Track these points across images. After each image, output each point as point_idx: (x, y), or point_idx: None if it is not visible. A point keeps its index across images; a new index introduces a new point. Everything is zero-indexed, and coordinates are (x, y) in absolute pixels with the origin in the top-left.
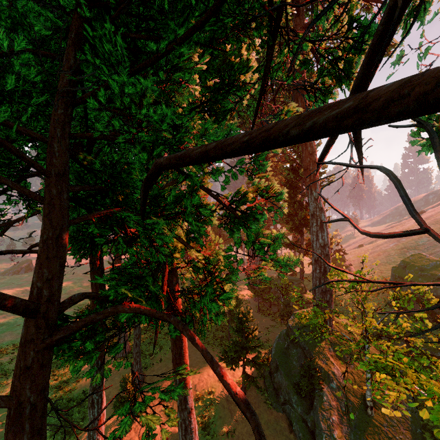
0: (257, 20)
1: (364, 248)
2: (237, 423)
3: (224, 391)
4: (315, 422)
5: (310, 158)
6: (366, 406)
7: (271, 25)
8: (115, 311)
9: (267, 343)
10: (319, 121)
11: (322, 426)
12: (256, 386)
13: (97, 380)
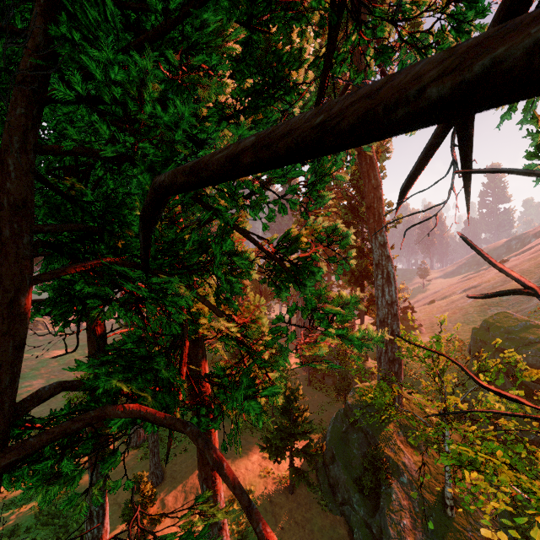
0: None
1: (436, 305)
2: (283, 531)
3: (266, 489)
4: (381, 528)
5: (374, 193)
6: (444, 505)
7: None
8: (102, 416)
9: (320, 425)
10: (511, 53)
11: (390, 533)
12: (307, 483)
13: (82, 510)
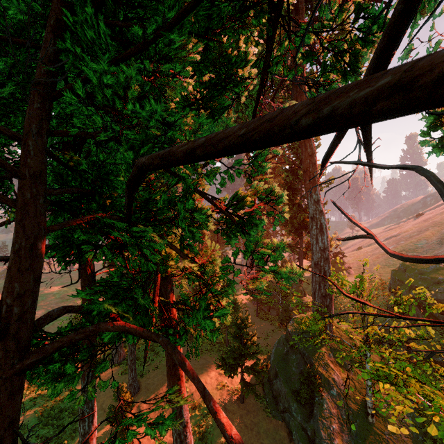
0: (256, 7)
1: (362, 250)
2: None
3: (222, 399)
4: (315, 431)
5: (310, 160)
6: (366, 414)
7: (271, 13)
8: (97, 330)
9: (265, 348)
10: (341, 105)
11: (322, 435)
12: (254, 394)
13: (81, 403)
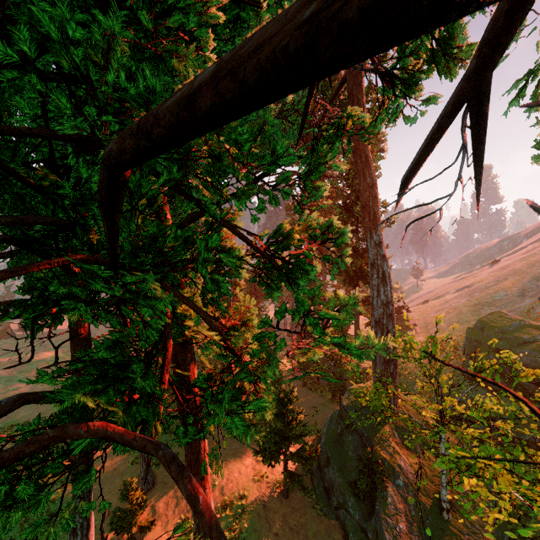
0: None
1: (430, 304)
2: (277, 537)
3: (260, 494)
4: (377, 532)
5: (369, 192)
6: (441, 508)
7: None
8: (63, 436)
9: (314, 427)
10: None
11: (386, 538)
12: (301, 487)
13: (48, 538)
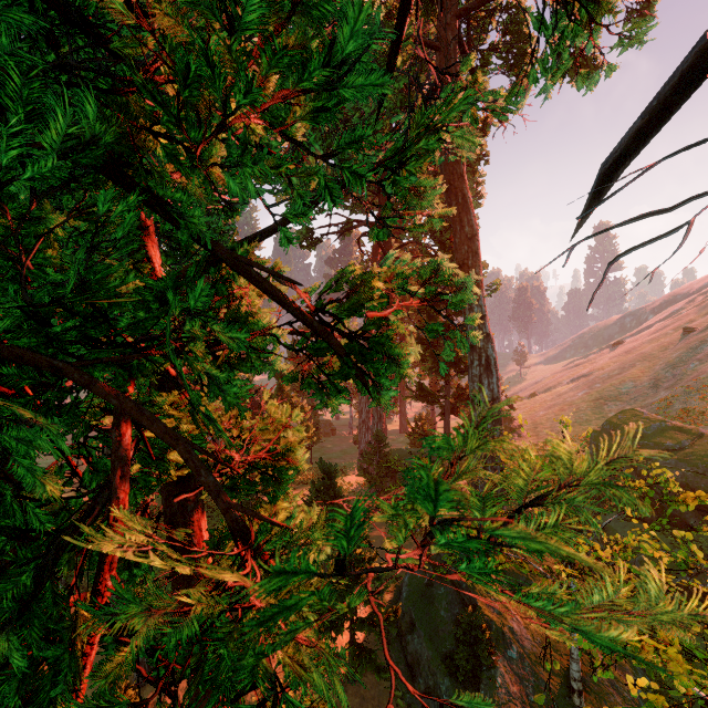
0: None
1: (538, 399)
2: None
3: None
4: None
5: (468, 246)
6: (569, 689)
7: None
8: None
9: (392, 572)
10: None
11: None
12: (375, 669)
13: None
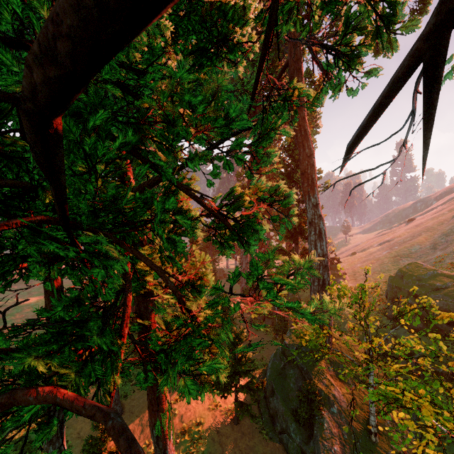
0: None
1: (357, 256)
2: None
3: (214, 421)
4: (315, 453)
5: (308, 161)
6: (369, 432)
7: None
8: (11, 403)
9: (261, 361)
10: None
11: None
12: (250, 416)
13: None
